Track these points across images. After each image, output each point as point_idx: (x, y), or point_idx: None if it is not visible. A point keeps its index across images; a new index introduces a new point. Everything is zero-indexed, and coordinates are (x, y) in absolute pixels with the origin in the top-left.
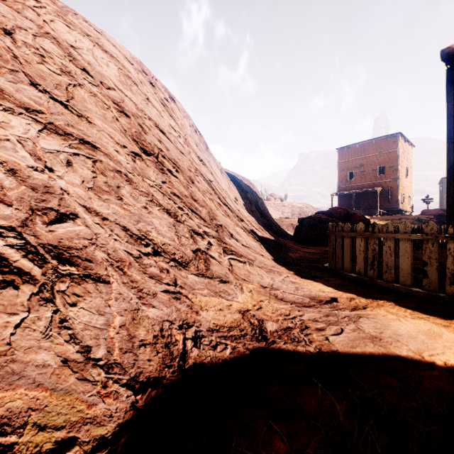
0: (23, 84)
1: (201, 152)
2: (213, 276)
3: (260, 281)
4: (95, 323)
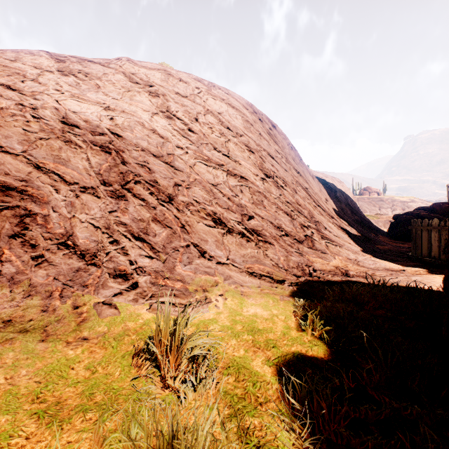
0: (212, 150)
1: (297, 165)
2: (317, 249)
3: (347, 256)
4: (275, 258)
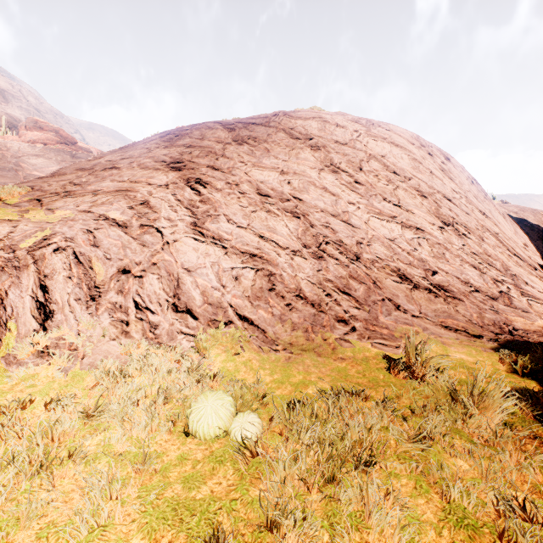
0: (382, 201)
1: (480, 204)
2: (516, 307)
3: None
4: (467, 314)
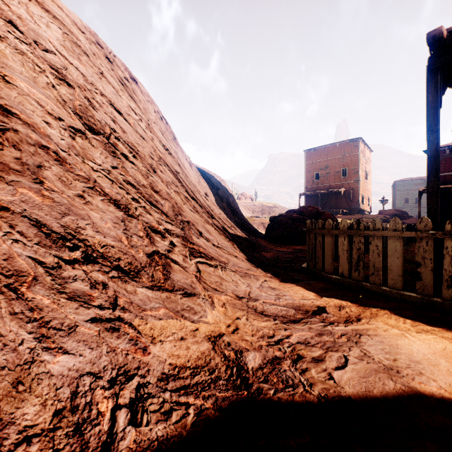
0: None
1: (167, 141)
2: (175, 287)
3: (235, 290)
4: None
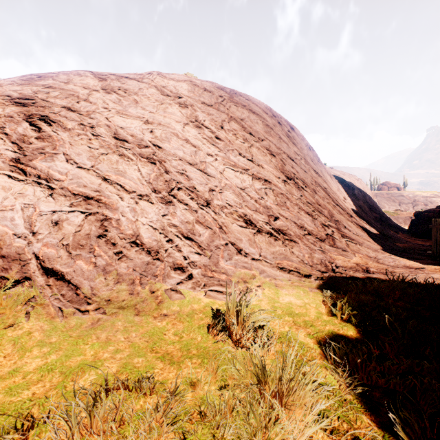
0: (237, 156)
1: (315, 166)
2: (338, 247)
3: (367, 254)
4: (300, 255)
